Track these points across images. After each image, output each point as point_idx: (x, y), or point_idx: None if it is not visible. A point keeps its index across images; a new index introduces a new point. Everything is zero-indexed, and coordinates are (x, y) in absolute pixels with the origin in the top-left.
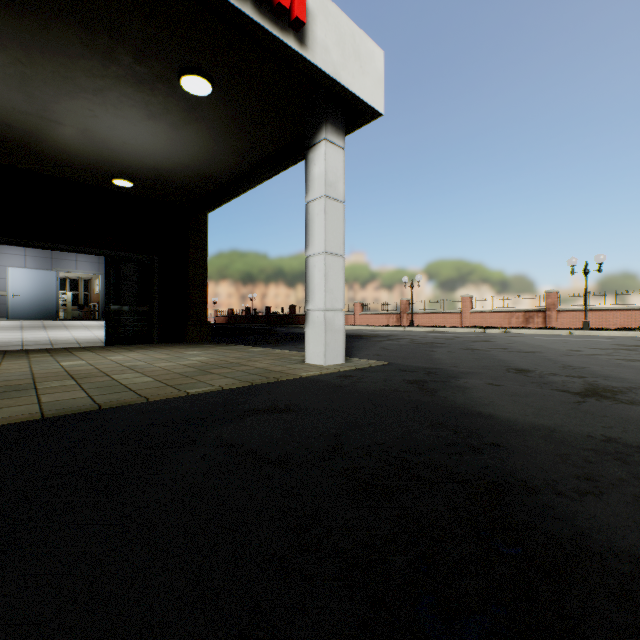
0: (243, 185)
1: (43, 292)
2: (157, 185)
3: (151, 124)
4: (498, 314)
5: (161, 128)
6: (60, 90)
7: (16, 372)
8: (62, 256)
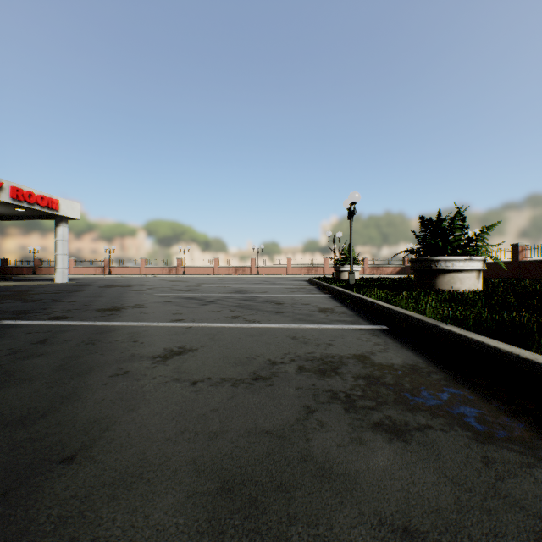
0: (18, 219)
1: None
2: None
3: None
4: (158, 268)
5: None
6: None
7: None
8: None
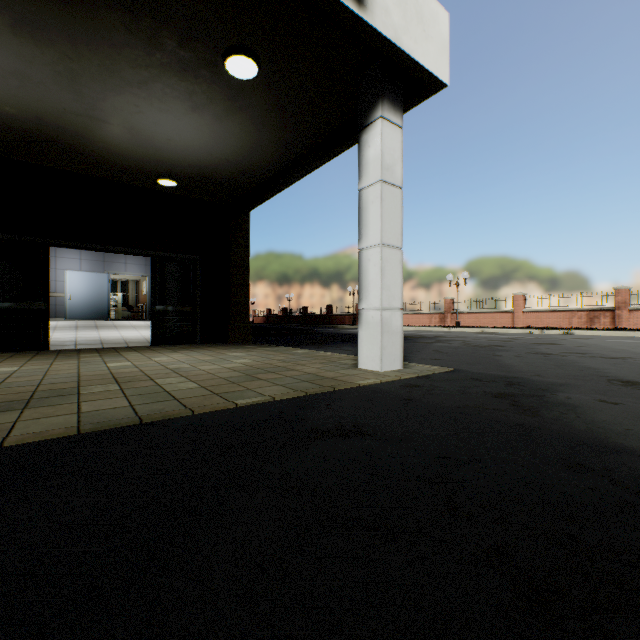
0: (286, 179)
1: (96, 294)
2: (200, 184)
3: (195, 117)
4: (556, 313)
5: (204, 121)
6: (106, 85)
7: (64, 374)
8: (113, 259)
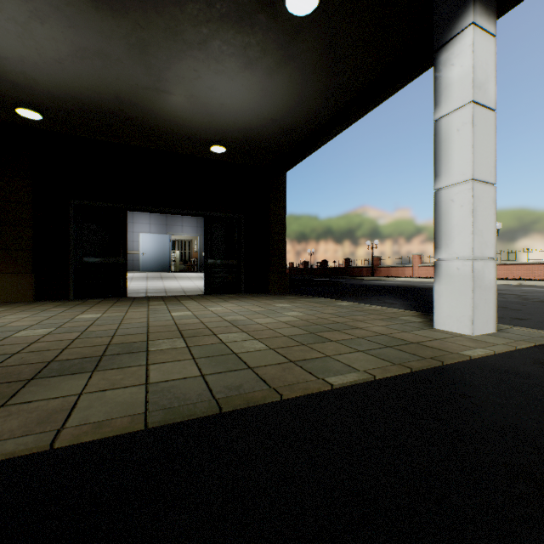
0: (327, 133)
1: (161, 251)
2: (245, 148)
3: (247, 75)
4: None
5: (255, 78)
6: (171, 52)
7: (135, 323)
8: (173, 223)
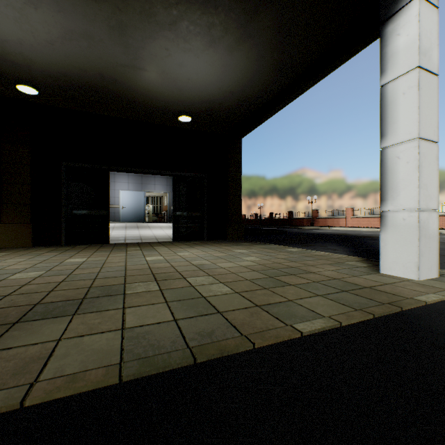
0: (278, 103)
1: (137, 205)
2: (207, 117)
3: (210, 52)
4: None
5: (218, 55)
6: (145, 33)
7: (115, 266)
8: (147, 182)
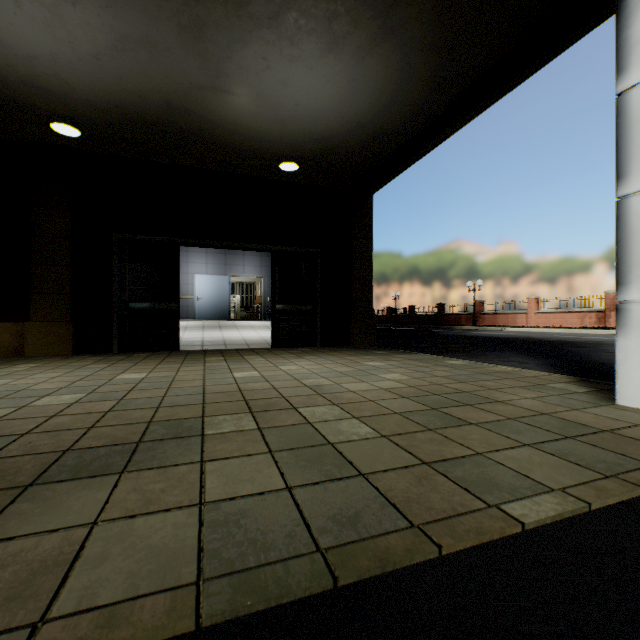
0: (431, 138)
1: (219, 295)
2: (322, 164)
3: (330, 60)
4: None
5: (341, 64)
6: (232, 34)
7: (188, 387)
8: (233, 262)
